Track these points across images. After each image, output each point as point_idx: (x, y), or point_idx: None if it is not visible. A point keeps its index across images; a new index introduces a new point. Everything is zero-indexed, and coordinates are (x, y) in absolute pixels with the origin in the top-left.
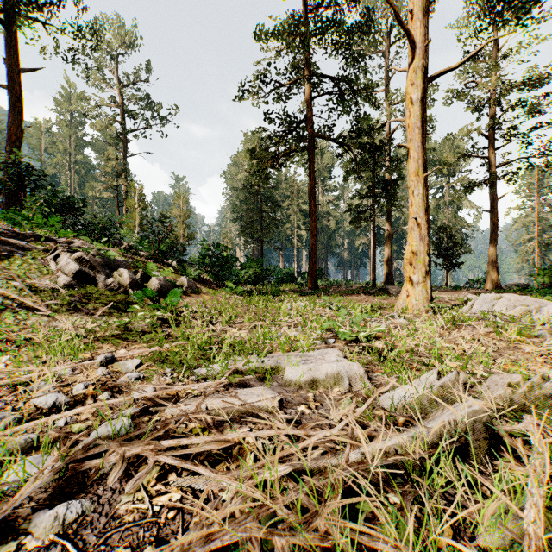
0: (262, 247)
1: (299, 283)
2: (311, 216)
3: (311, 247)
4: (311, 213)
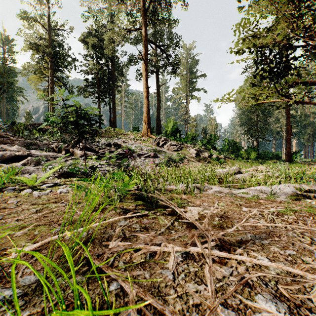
0: (258, 140)
1: (282, 160)
2: (287, 123)
3: (287, 139)
4: (287, 121)
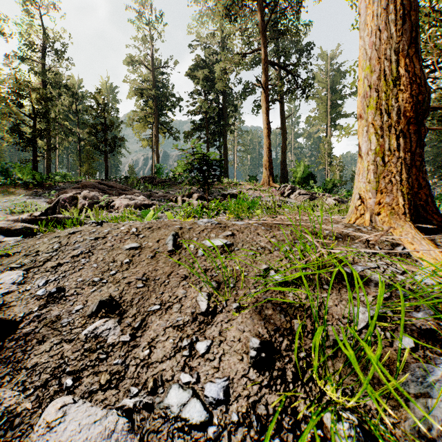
0: None
1: None
2: None
3: None
4: None
